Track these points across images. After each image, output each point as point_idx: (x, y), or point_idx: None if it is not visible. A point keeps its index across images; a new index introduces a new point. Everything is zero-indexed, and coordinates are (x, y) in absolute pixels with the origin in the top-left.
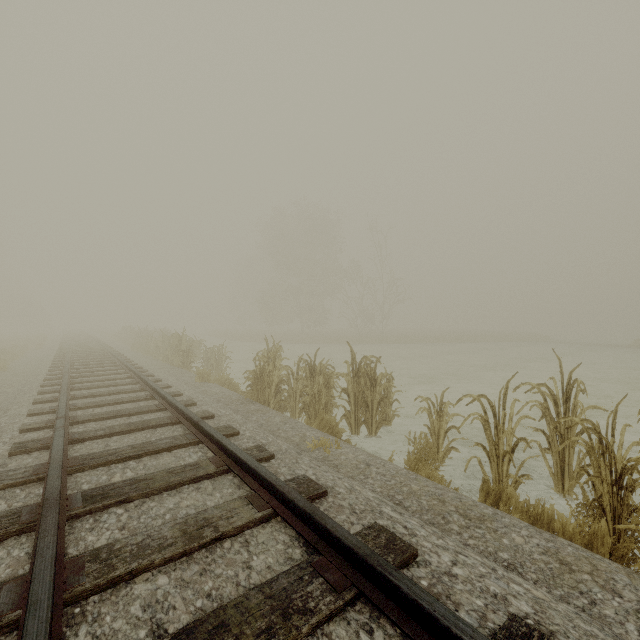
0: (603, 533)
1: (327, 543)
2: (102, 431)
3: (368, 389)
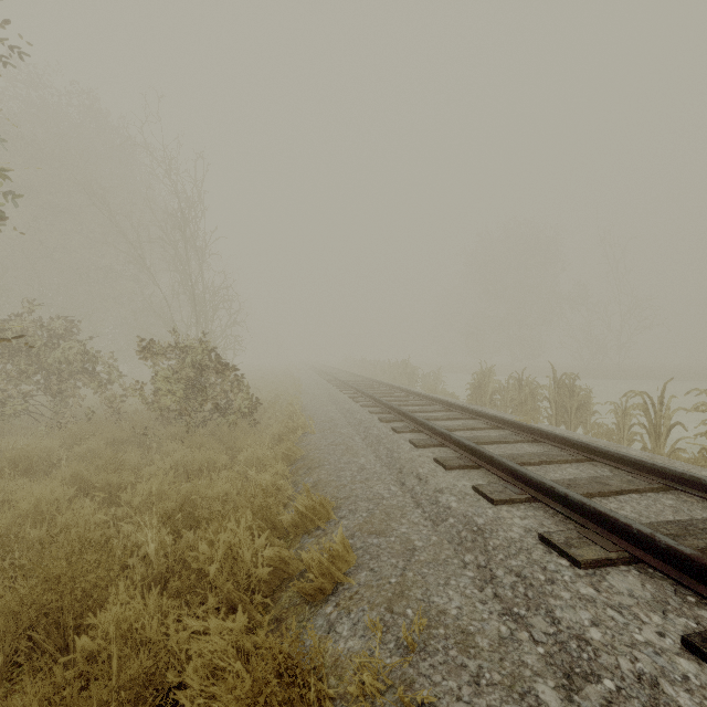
0: (697, 459)
1: (522, 431)
2: (395, 404)
3: (567, 398)
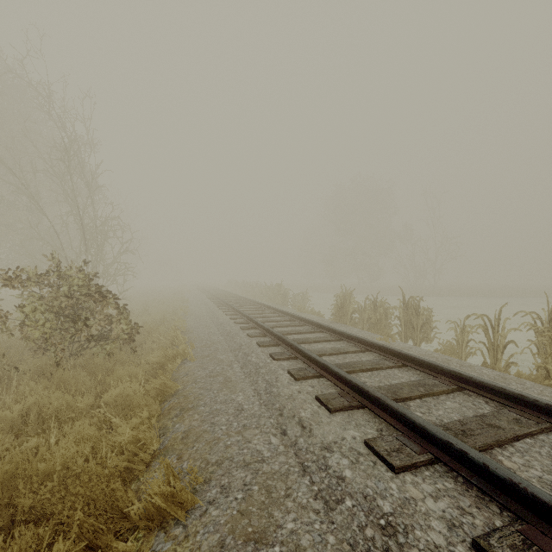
0: (538, 376)
1: (390, 355)
2: (272, 325)
3: (414, 317)
